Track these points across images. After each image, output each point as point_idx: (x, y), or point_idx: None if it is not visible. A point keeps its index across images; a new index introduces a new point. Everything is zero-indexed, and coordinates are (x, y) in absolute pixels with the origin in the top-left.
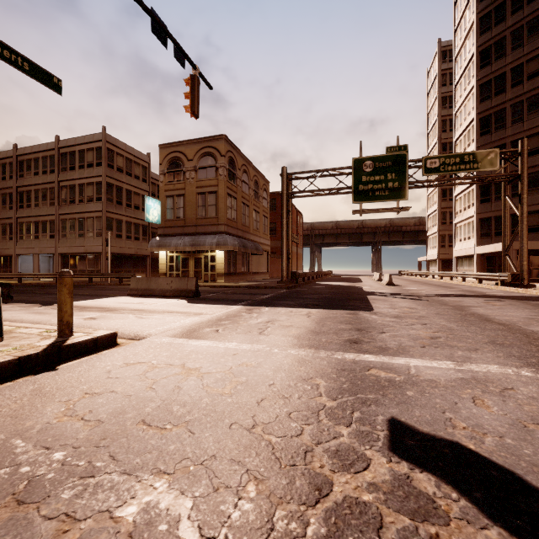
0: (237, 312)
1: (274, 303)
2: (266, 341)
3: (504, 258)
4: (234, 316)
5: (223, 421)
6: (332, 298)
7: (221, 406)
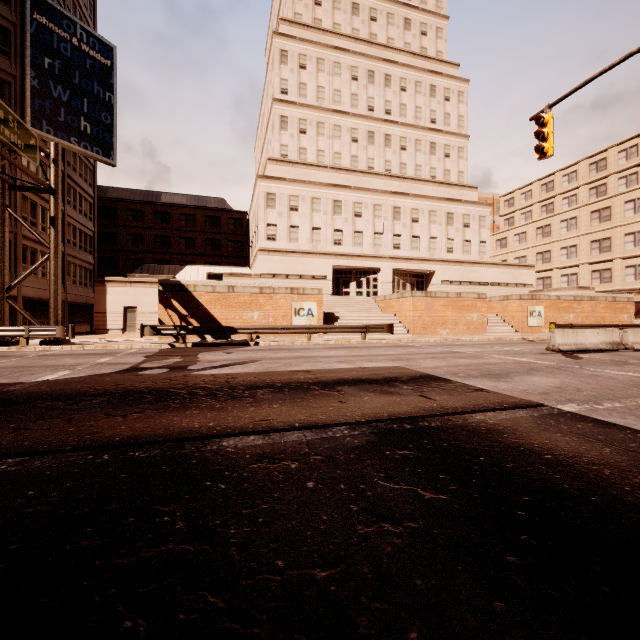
0: (581, 392)
1: (452, 395)
2: (587, 370)
3: (6, 302)
4: (595, 388)
5: (635, 364)
6: (290, 381)
7: (635, 365)
